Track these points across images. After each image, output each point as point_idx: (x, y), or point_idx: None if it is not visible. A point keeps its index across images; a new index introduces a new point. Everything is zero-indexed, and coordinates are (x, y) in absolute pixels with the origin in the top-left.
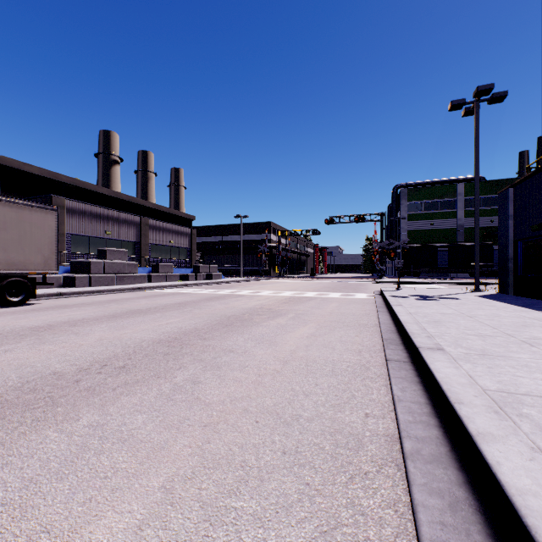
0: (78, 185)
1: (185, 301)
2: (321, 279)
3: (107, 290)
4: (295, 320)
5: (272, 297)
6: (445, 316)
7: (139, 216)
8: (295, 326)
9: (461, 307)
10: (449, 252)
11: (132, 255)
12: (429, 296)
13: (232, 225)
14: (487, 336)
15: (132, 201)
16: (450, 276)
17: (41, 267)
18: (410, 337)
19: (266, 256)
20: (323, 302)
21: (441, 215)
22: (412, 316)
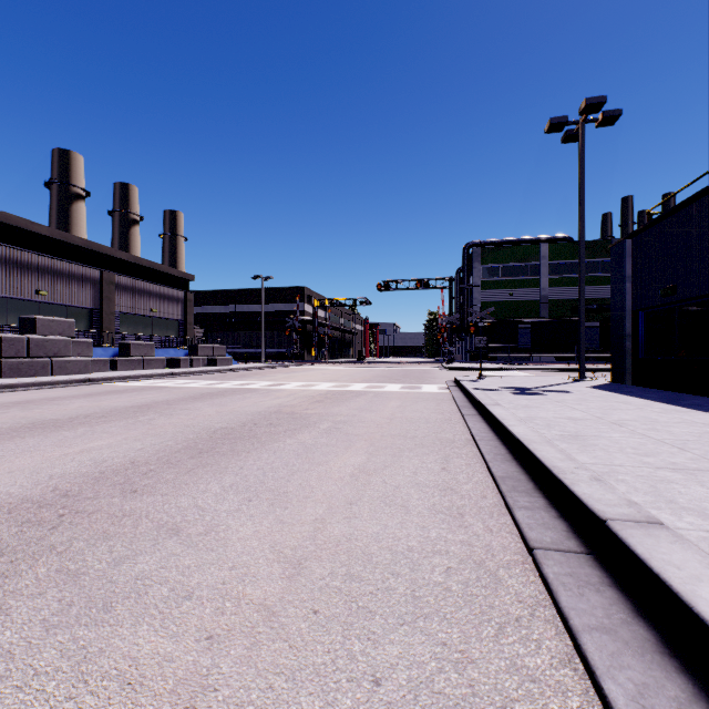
0: None
1: (153, 401)
2: (372, 365)
3: (26, 385)
4: (332, 435)
5: (300, 392)
6: (578, 424)
7: (98, 269)
8: (331, 449)
9: (588, 407)
10: (531, 330)
11: (86, 329)
12: (528, 389)
13: (250, 290)
14: (694, 471)
15: (92, 248)
16: (533, 360)
17: None
18: (560, 481)
19: (297, 333)
20: (378, 400)
21: (522, 283)
22: (529, 425)
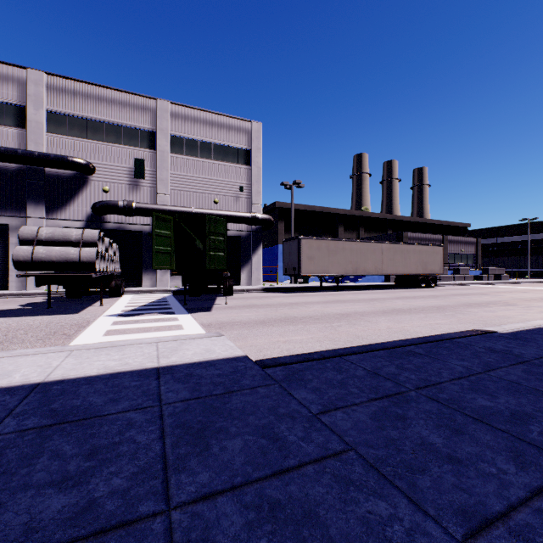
0: (394, 219)
1: (517, 290)
2: None
3: (446, 284)
4: None
5: None
6: None
7: (441, 235)
8: None
9: None
10: None
11: None
12: None
13: (509, 226)
14: None
15: (423, 221)
16: None
17: (438, 272)
18: None
19: None
20: None
21: None
22: None
